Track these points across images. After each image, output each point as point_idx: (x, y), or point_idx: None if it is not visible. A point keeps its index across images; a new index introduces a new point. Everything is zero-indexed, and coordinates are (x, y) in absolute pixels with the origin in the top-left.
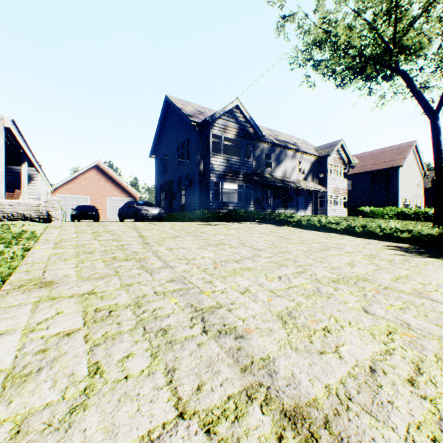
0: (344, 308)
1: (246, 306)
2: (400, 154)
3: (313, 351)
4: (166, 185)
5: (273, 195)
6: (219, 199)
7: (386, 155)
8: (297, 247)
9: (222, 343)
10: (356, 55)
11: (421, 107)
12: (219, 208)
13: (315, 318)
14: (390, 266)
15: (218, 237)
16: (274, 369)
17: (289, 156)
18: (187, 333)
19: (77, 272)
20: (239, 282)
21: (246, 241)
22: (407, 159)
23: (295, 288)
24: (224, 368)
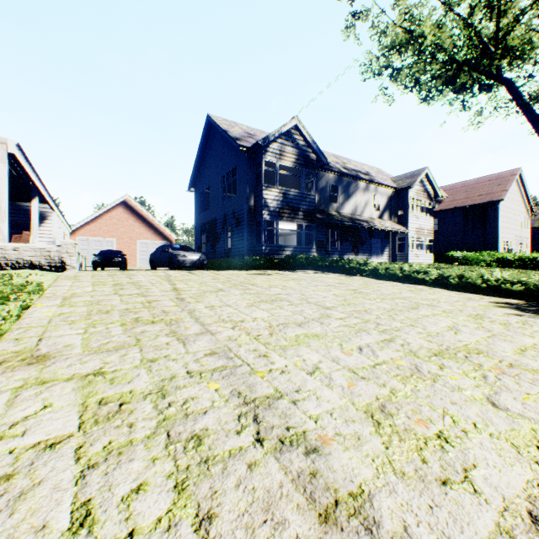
0: (460, 398)
1: (318, 396)
2: (500, 185)
3: (430, 480)
4: (208, 225)
5: (341, 237)
6: (273, 242)
7: (482, 186)
8: (377, 304)
9: (286, 463)
10: (447, 59)
11: (530, 124)
12: (273, 253)
13: (422, 417)
14: (507, 331)
15: (273, 291)
16: (374, 518)
17: (361, 189)
18: (233, 443)
19: (85, 340)
20: (304, 355)
21: (310, 296)
22: (509, 191)
23: (383, 365)
24: (292, 515)
